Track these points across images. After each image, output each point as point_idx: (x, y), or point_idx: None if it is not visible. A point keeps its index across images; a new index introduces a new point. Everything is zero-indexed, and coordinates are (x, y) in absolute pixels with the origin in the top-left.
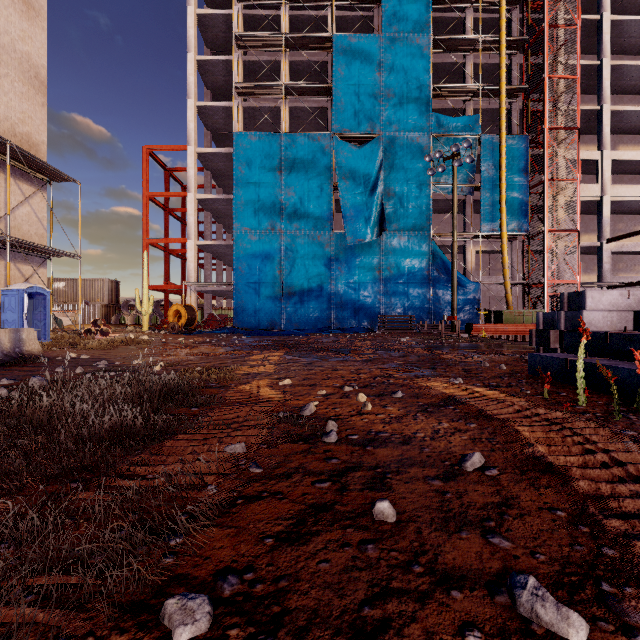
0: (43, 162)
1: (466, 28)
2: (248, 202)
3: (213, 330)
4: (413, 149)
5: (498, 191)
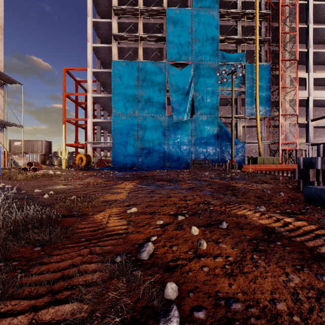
0: None
1: (237, 6)
2: (120, 98)
3: (100, 168)
4: (209, 70)
5: (254, 93)
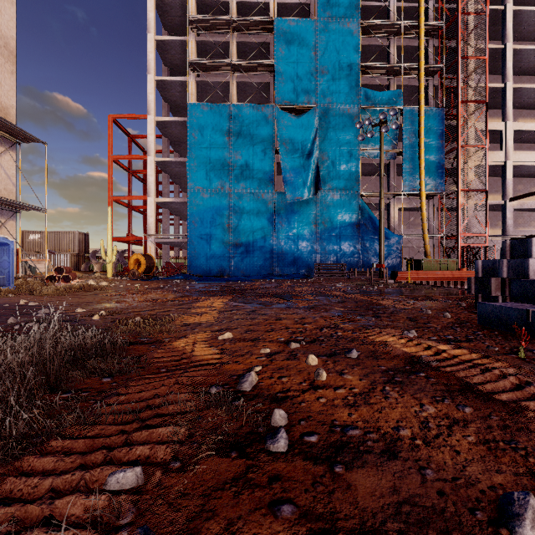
0: (10, 123)
1: (390, 15)
2: (200, 164)
3: (169, 276)
4: (344, 119)
5: (418, 156)
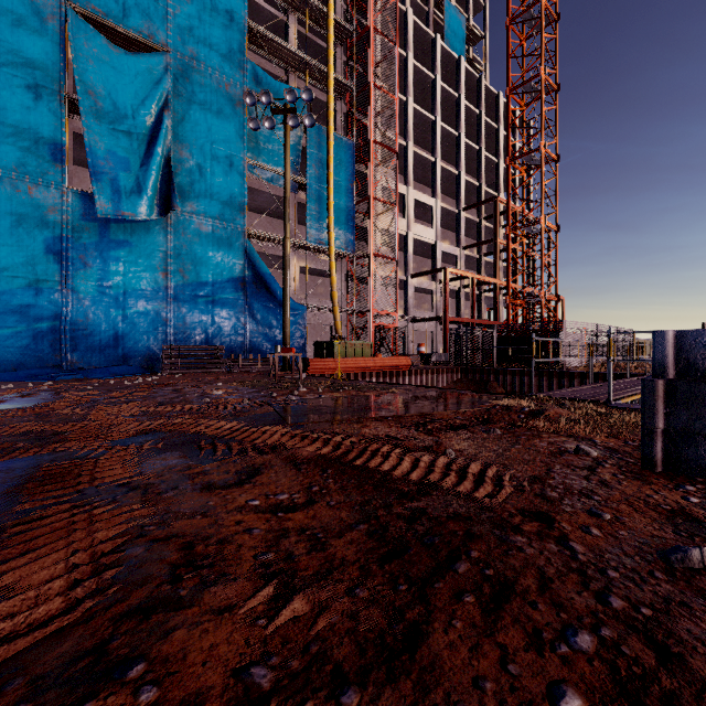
0: None
1: None
2: None
3: None
4: (221, 98)
5: (326, 196)
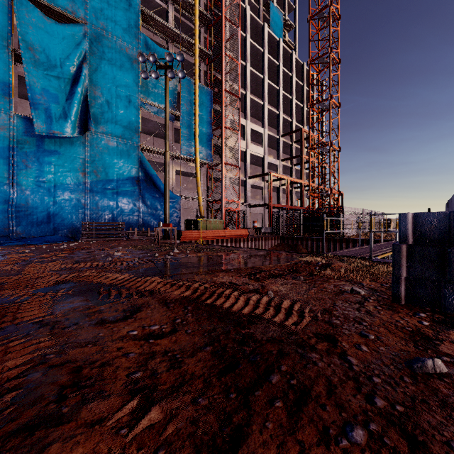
0: None
1: None
2: None
3: None
4: (122, 57)
5: (193, 124)
